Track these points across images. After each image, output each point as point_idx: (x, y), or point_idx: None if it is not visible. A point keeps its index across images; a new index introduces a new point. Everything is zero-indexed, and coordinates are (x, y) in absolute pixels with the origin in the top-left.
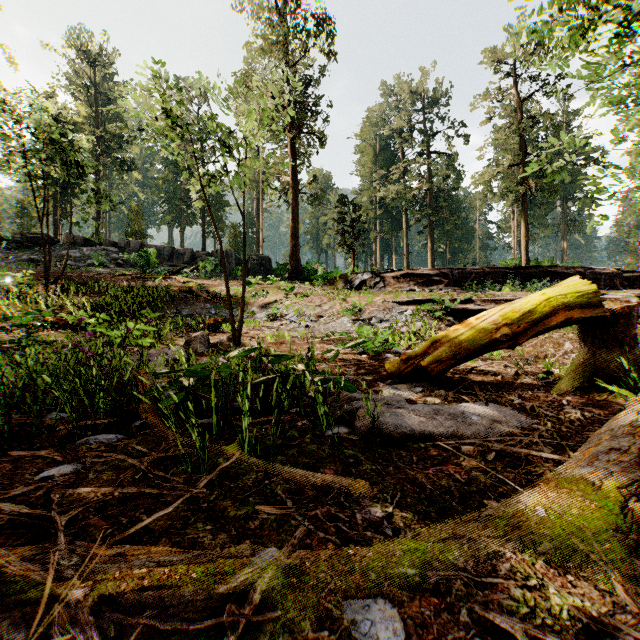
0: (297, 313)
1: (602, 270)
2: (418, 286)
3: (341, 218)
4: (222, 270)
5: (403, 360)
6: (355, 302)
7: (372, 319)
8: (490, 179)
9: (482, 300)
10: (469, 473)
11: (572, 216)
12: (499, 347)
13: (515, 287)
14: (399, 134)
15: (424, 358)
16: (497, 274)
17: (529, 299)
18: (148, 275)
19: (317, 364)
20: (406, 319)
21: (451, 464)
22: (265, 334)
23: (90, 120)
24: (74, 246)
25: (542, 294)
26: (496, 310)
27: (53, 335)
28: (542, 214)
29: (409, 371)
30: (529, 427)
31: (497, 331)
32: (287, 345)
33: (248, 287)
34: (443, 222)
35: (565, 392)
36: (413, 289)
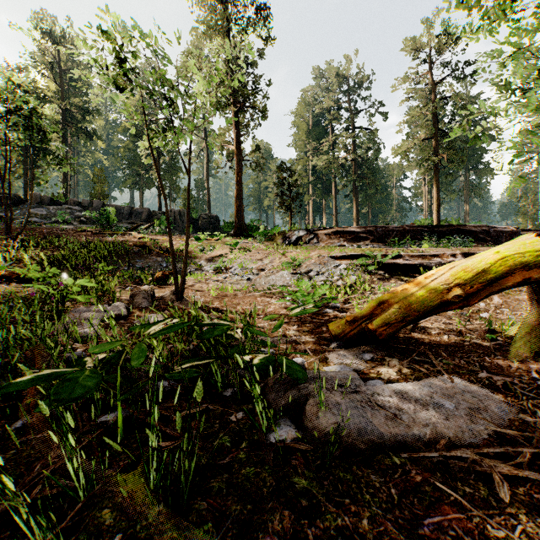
0: (240, 266)
1: (503, 229)
2: (347, 242)
3: (280, 182)
4: (176, 227)
5: (348, 321)
6: (293, 257)
7: (309, 272)
8: (407, 150)
9: (410, 255)
10: (486, 533)
11: (473, 183)
12: (449, 308)
13: (432, 243)
14: (329, 112)
15: (371, 320)
16: (415, 232)
17: (481, 258)
18: (108, 231)
19: (258, 321)
20: (341, 273)
21: (451, 508)
22: (209, 287)
23: (59, 94)
24: (41, 205)
25: (496, 252)
26: (445, 269)
27: (3, 288)
28: (448, 181)
29: (355, 333)
30: (516, 418)
31: (449, 292)
32: (229, 299)
33: (197, 242)
34: (366, 187)
35: (523, 358)
36: (343, 244)
